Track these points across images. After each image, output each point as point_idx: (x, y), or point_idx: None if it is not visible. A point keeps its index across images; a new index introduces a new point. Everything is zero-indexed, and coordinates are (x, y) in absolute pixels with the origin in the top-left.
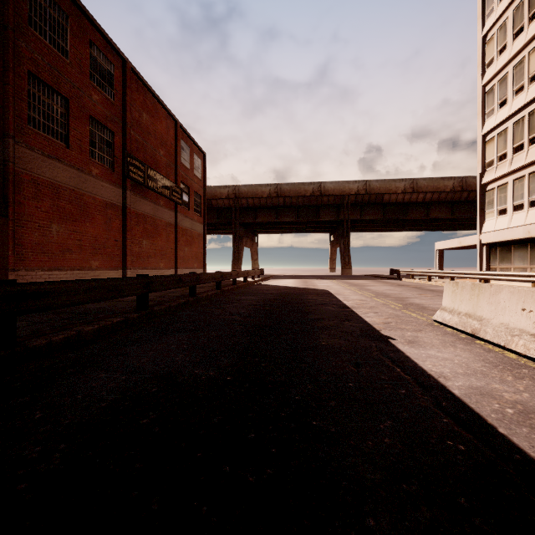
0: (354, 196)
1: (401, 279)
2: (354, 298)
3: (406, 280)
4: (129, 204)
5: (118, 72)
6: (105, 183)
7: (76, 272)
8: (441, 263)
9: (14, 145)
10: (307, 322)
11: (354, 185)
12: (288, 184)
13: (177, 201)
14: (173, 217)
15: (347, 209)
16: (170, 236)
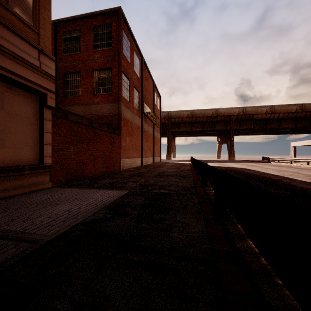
0: (236, 115)
1: (270, 163)
2: (271, 172)
3: (274, 163)
4: (143, 126)
5: (140, 63)
6: (137, 117)
7: (131, 159)
8: (295, 154)
9: (121, 105)
10: (277, 180)
11: (236, 110)
12: (198, 110)
13: (154, 123)
14: (152, 131)
15: (231, 123)
16: (151, 140)
